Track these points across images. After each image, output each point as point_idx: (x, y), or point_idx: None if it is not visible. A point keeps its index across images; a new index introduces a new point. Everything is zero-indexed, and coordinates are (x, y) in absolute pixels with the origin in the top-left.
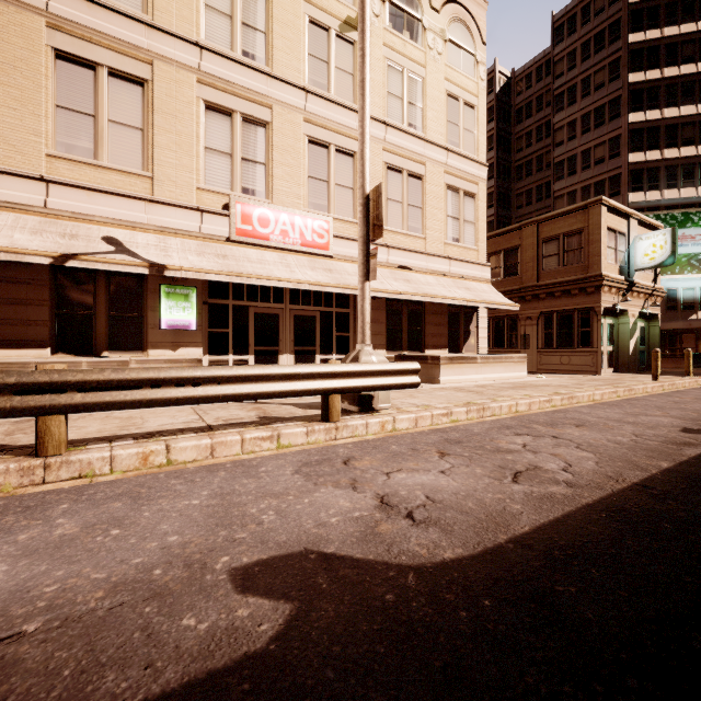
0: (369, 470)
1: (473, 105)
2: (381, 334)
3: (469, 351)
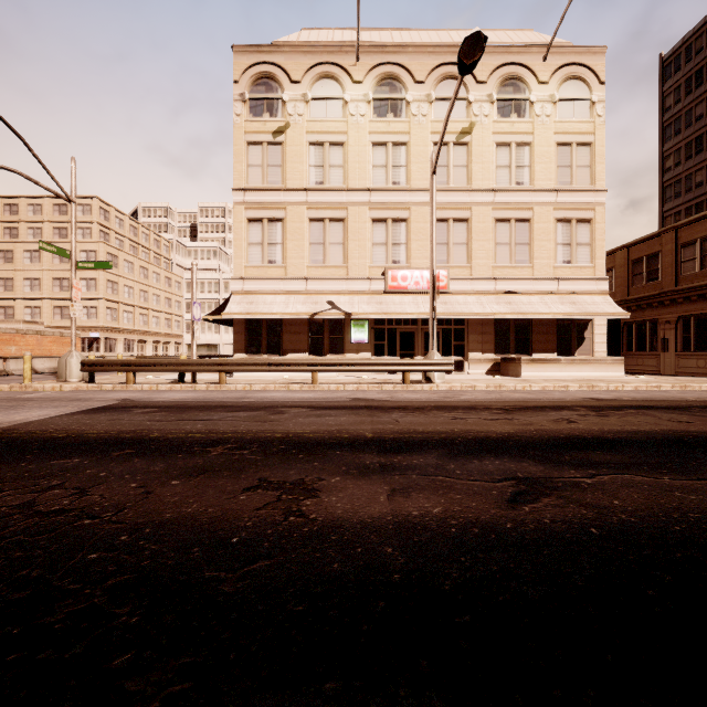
0: (399, 394)
1: (588, 143)
2: (490, 342)
3: (583, 354)
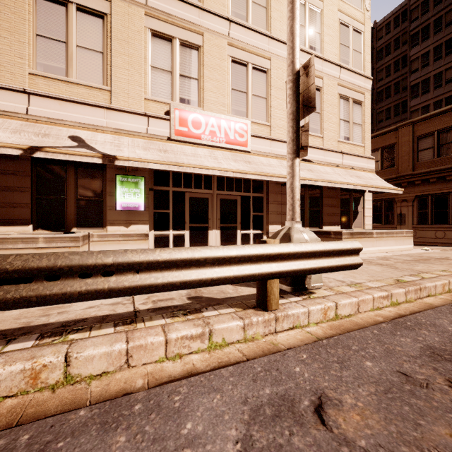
0: None
1: (360, 31)
2: None
3: (357, 227)
